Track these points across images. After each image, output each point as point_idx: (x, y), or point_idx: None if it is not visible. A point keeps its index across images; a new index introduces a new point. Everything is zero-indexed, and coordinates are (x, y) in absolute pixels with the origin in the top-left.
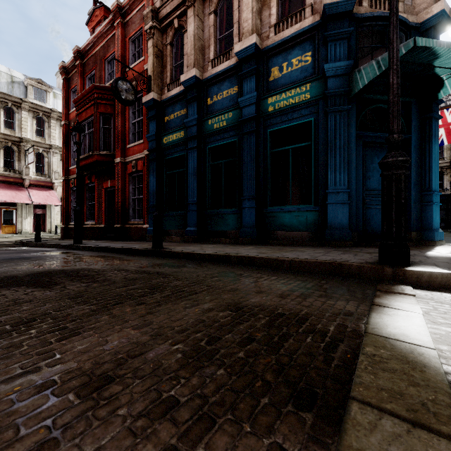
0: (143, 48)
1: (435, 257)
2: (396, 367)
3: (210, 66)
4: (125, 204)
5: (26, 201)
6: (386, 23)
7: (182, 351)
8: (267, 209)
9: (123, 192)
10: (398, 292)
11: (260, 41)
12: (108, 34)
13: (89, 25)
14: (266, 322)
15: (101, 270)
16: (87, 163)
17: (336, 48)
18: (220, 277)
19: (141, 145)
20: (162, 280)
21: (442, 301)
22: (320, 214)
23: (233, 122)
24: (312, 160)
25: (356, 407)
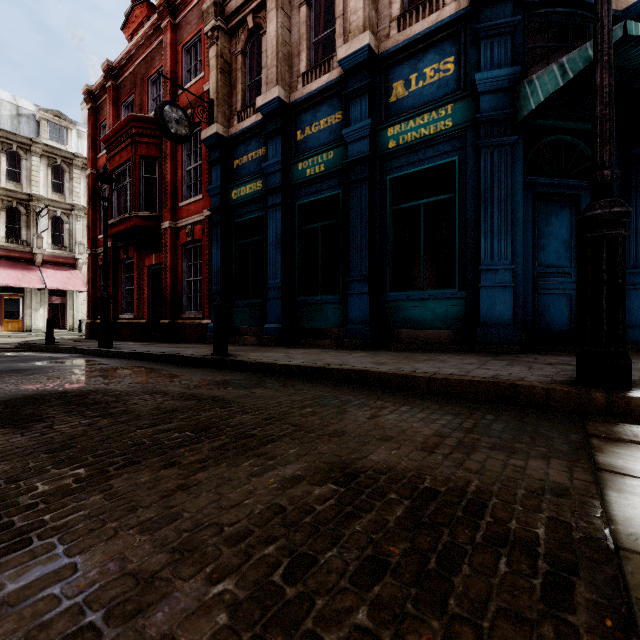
0: (202, 61)
1: None
2: None
3: (300, 83)
4: (177, 289)
5: (37, 285)
6: (570, 10)
7: (231, 605)
8: (386, 296)
9: (174, 271)
10: (630, 439)
11: (376, 43)
12: (152, 42)
13: (125, 30)
14: (406, 513)
15: (124, 394)
16: (121, 229)
17: (493, 48)
18: (315, 408)
19: (199, 202)
20: (218, 413)
21: None
22: (469, 303)
23: (335, 166)
24: (456, 221)
25: None
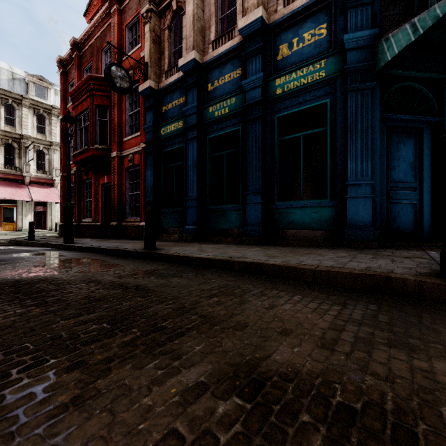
0: (140, 35)
1: None
2: None
3: (211, 48)
4: (122, 201)
5: (26, 198)
6: None
7: None
8: (274, 205)
9: (120, 187)
10: None
11: (267, 16)
12: (104, 23)
13: (86, 16)
14: None
15: (66, 282)
16: (82, 157)
17: (357, 15)
18: (220, 297)
19: (138, 138)
20: (137, 303)
21: None
22: (338, 210)
23: (236, 109)
24: (328, 148)
25: None
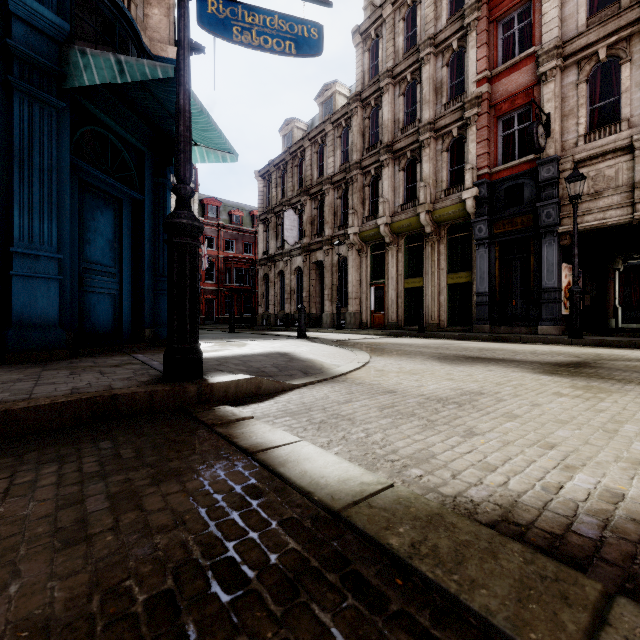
0: None
1: None
2: (449, 544)
3: None
4: None
5: None
6: (118, 14)
7: None
8: None
9: None
10: (236, 418)
11: None
12: None
13: None
14: None
15: None
16: None
17: None
18: None
19: None
20: None
21: (277, 414)
22: None
23: None
24: None
25: None
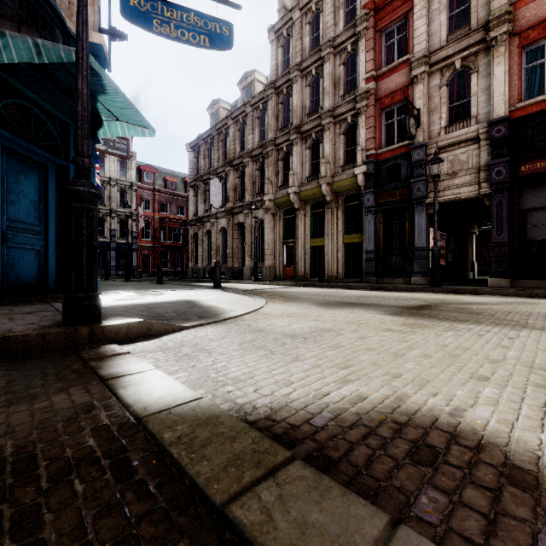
0: None
1: (111, 307)
2: (207, 435)
3: None
4: None
5: None
6: (41, 1)
7: None
8: None
9: None
10: (113, 354)
11: None
12: None
13: None
14: None
15: None
16: None
17: None
18: None
19: None
20: None
21: (153, 350)
22: None
23: None
24: None
25: (239, 510)
